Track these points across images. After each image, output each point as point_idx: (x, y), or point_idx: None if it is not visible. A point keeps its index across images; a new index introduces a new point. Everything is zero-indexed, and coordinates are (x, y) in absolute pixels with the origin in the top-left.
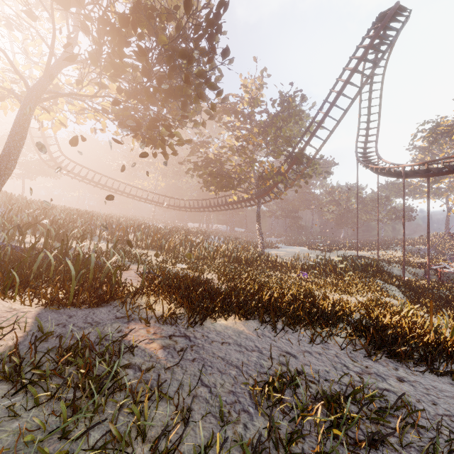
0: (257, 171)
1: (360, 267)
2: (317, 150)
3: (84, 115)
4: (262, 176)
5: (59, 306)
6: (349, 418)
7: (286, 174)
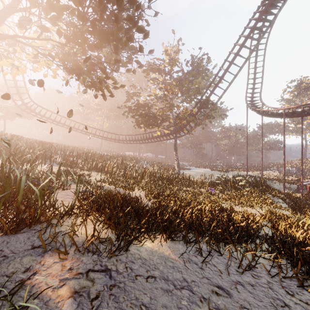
0: (175, 112)
1: (252, 184)
2: (219, 97)
3: (39, 65)
4: (179, 116)
5: None
6: None
7: (196, 115)
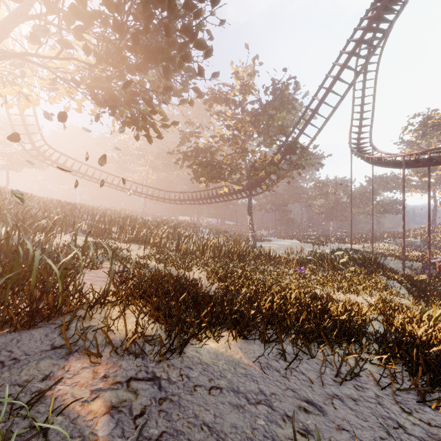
0: (249, 161)
1: (358, 262)
2: (312, 138)
3: (58, 93)
4: (254, 166)
5: None
6: None
7: (279, 164)
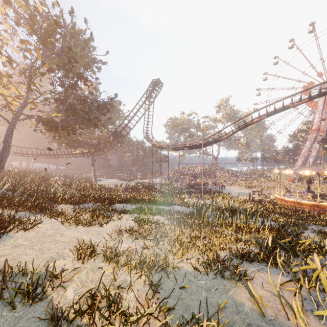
0: (97, 139)
1: (146, 187)
2: (128, 132)
3: None
4: (99, 142)
5: (75, 204)
6: (149, 209)
7: (112, 141)
